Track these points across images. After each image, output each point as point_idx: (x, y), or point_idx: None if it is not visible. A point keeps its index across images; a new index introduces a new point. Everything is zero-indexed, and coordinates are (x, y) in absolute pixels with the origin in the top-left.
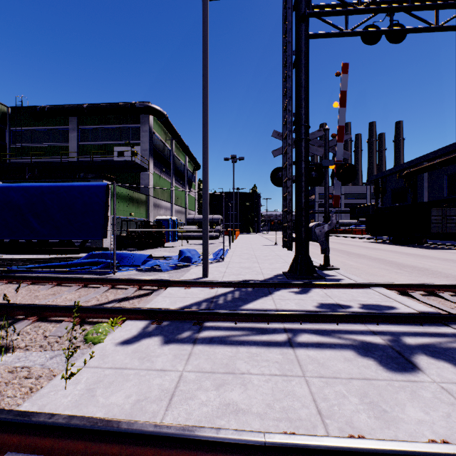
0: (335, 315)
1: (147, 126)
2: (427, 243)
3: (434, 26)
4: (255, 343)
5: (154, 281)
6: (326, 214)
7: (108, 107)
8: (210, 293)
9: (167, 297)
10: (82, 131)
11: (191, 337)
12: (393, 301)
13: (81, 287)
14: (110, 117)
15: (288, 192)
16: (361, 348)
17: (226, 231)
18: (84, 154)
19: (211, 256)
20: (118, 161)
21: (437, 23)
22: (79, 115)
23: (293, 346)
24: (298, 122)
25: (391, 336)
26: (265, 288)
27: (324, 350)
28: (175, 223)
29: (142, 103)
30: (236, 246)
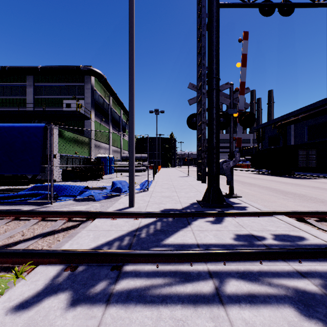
0: (257, 253)
1: (90, 85)
2: (294, 174)
3: (317, 2)
4: (179, 299)
5: (83, 212)
6: (231, 152)
7: (58, 68)
8: (134, 225)
9: (91, 231)
10: (37, 87)
11: (105, 291)
12: (299, 229)
13: (11, 220)
14: (60, 77)
15: (203, 134)
16: (299, 302)
17: (151, 166)
18: (39, 105)
19: (139, 186)
20: (66, 111)
21: (319, 0)
22: (34, 74)
23: (223, 302)
24: (211, 75)
25: (321, 279)
26: (184, 218)
27: (260, 307)
28: (112, 160)
29: (86, 67)
30: (158, 177)
